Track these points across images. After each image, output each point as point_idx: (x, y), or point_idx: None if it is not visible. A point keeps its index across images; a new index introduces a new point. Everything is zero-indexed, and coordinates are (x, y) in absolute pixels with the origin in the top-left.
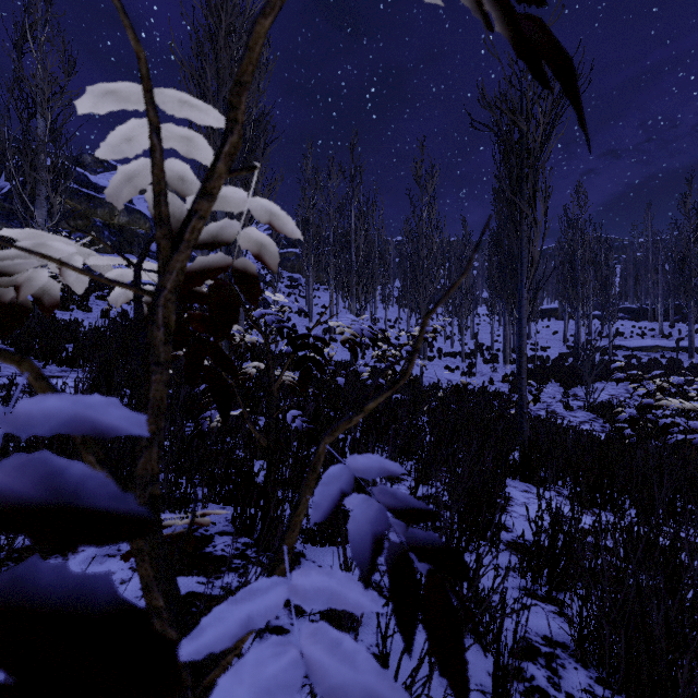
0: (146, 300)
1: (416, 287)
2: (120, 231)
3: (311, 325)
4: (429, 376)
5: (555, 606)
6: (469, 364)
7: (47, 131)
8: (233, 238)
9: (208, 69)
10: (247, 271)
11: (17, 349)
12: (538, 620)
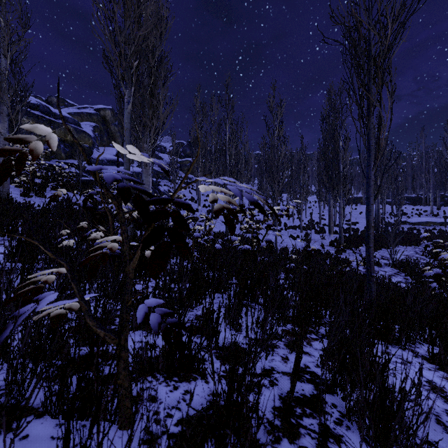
0: None
1: (272, 179)
2: (71, 145)
3: (199, 208)
4: (279, 242)
5: None
6: (306, 234)
7: (7, 66)
8: None
9: (115, 6)
10: None
11: None
12: None
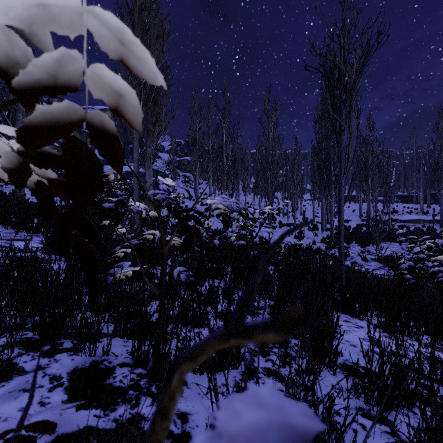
0: (3, 165)
1: (265, 180)
2: None
3: (197, 206)
4: (273, 239)
5: (387, 426)
6: (299, 231)
7: None
8: (79, 79)
9: None
10: (105, 128)
11: (0, 221)
12: (376, 441)
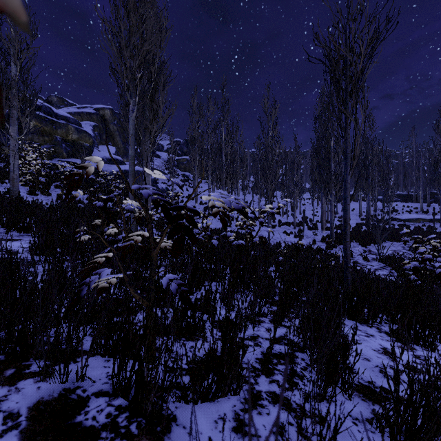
0: None
1: (265, 179)
2: (73, 144)
3: (196, 205)
4: (273, 238)
5: None
6: (299, 230)
7: (17, 73)
8: None
9: (122, 24)
10: None
11: None
12: None
